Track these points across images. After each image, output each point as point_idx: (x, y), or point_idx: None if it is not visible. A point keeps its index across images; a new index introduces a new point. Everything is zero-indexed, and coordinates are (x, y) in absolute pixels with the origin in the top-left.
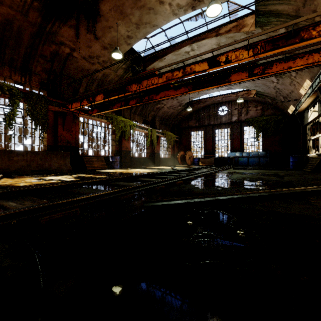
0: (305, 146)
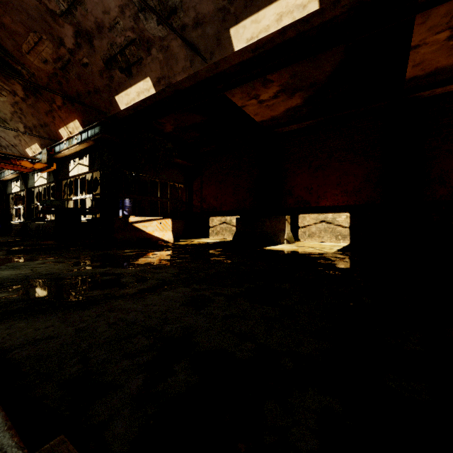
0: (9, 213)
